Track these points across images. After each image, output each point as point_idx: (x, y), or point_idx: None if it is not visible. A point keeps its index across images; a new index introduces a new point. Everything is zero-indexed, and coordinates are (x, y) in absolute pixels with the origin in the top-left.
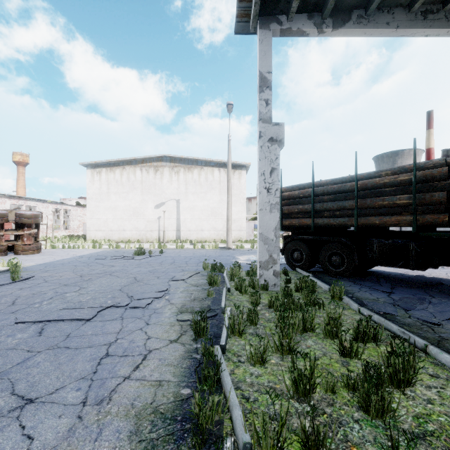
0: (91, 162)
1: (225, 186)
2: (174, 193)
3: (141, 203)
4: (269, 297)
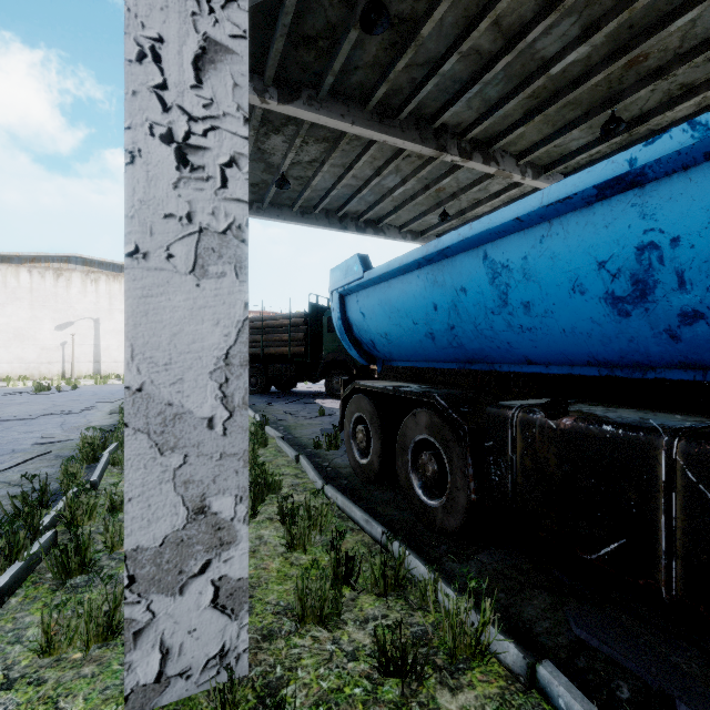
0: None
1: None
2: (89, 309)
3: (30, 322)
4: None
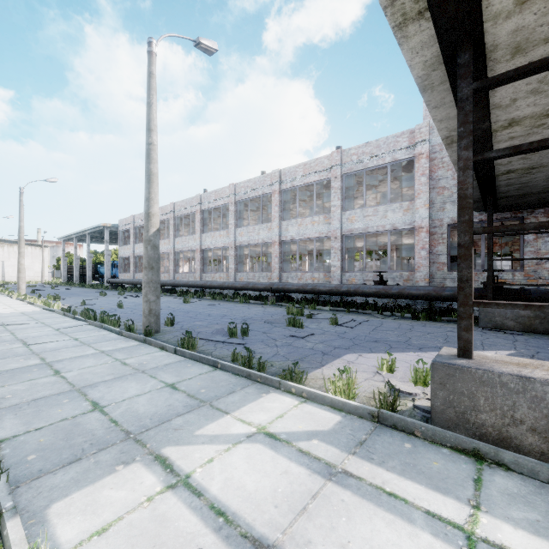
0: None
1: (35, 255)
2: (0, 257)
3: None
4: None
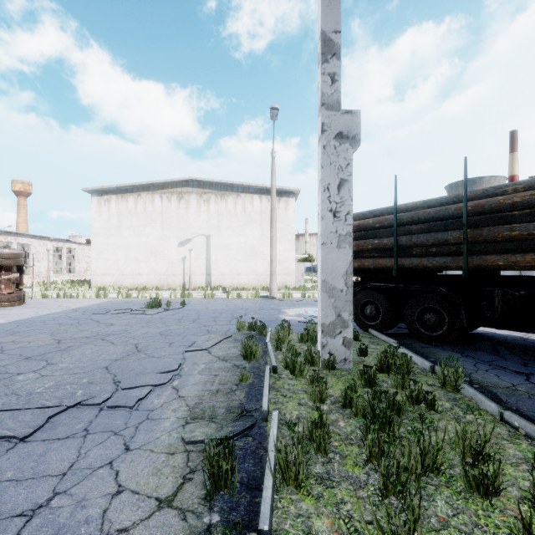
0: (96, 188)
1: (268, 218)
2: (202, 226)
3: (161, 240)
4: (339, 383)
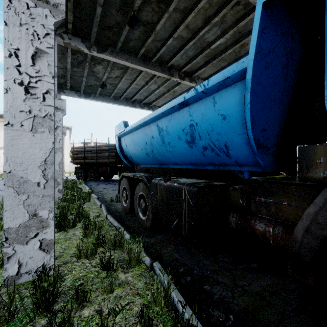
0: None
1: None
2: None
3: None
4: None
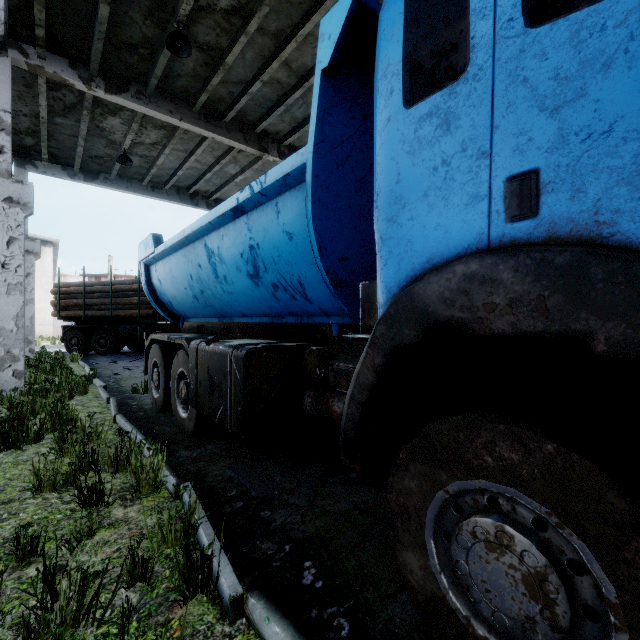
0: None
1: None
2: None
3: None
4: None
